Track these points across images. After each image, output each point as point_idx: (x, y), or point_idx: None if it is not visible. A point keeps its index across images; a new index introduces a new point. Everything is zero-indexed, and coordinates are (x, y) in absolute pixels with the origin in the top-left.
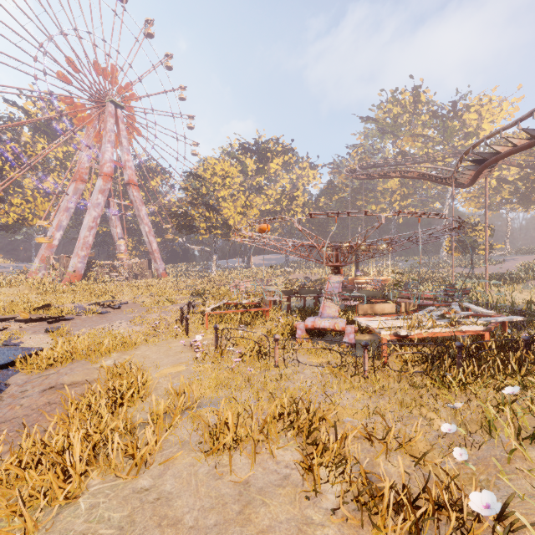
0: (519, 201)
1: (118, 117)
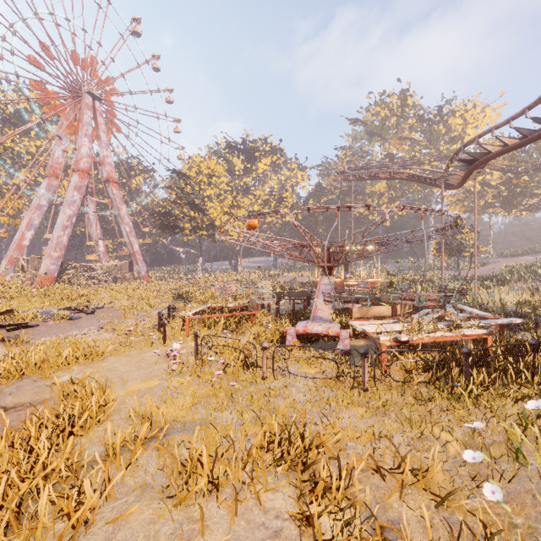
0: (502, 204)
1: (96, 110)
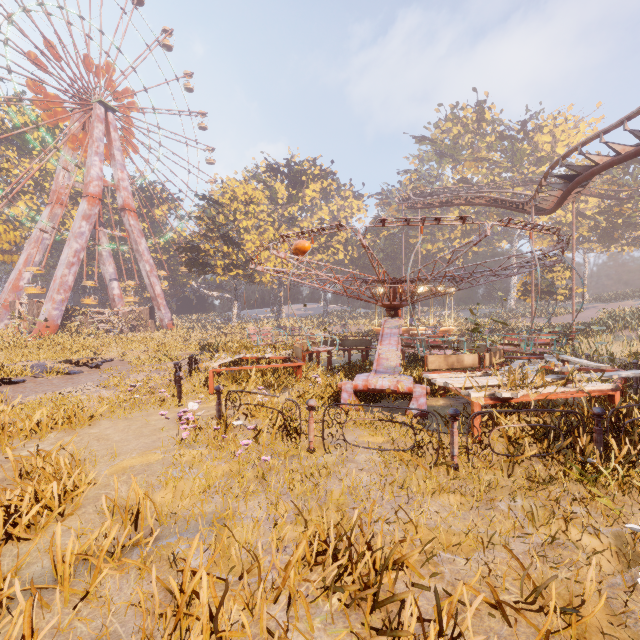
0: (599, 238)
1: (109, 123)
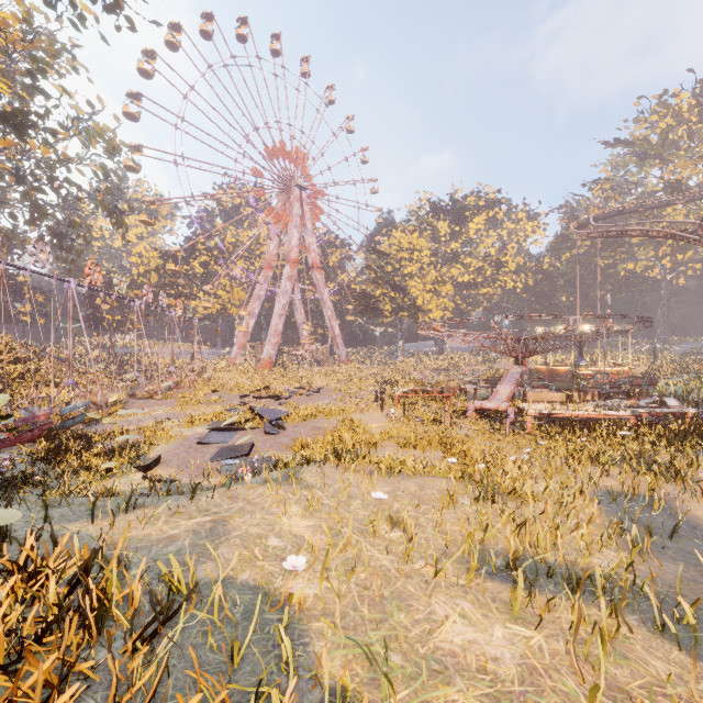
0: None
1: (302, 200)
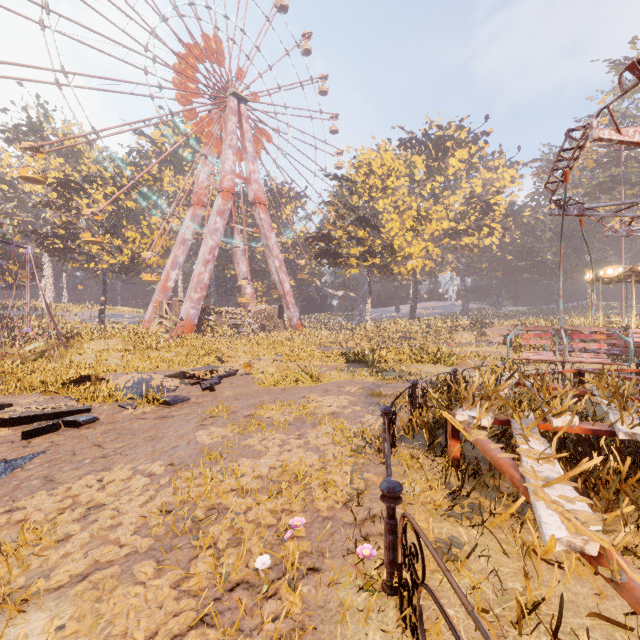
0: None
1: (241, 115)
